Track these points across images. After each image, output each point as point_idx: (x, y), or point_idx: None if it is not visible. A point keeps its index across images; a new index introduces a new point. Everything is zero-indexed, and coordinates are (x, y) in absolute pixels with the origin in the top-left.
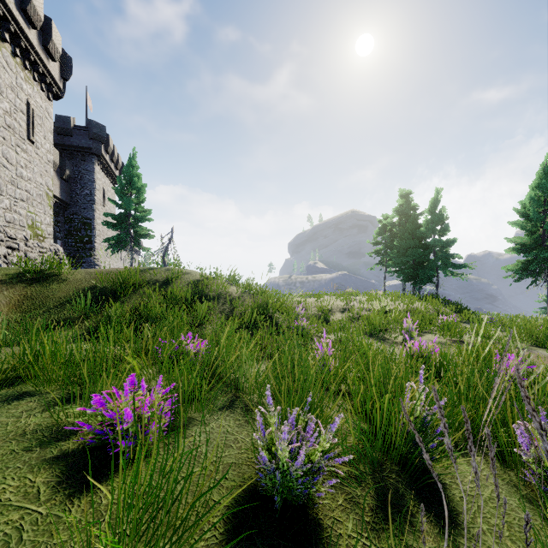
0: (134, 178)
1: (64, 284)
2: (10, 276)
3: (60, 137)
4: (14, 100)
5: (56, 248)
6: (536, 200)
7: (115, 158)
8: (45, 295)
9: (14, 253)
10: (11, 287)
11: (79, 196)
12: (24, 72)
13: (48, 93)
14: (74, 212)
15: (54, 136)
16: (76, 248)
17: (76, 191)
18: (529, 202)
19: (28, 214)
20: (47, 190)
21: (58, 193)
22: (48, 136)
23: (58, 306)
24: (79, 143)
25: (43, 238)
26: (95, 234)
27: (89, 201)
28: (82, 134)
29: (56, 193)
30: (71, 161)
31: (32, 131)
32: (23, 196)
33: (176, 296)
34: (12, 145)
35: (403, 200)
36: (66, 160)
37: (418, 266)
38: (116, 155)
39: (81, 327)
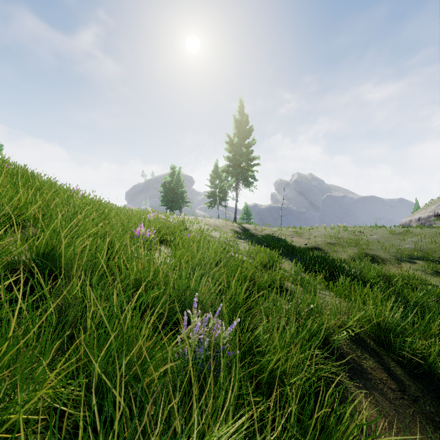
0: None
1: None
2: None
3: None
4: None
5: None
6: (212, 176)
7: None
8: None
9: None
10: None
11: None
12: None
13: None
14: None
15: None
16: None
17: None
18: (211, 177)
19: None
20: None
21: None
22: None
23: None
24: None
25: None
26: None
27: None
28: None
29: None
30: None
31: None
32: None
33: None
34: None
35: (172, 170)
36: None
37: (172, 202)
38: None
39: None
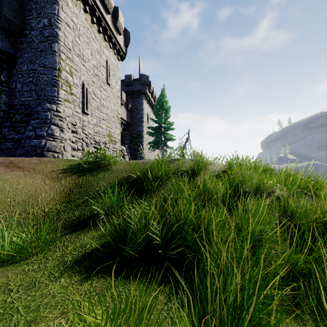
0: (164, 103)
1: (108, 173)
2: (72, 167)
3: (127, 87)
4: (99, 59)
5: (121, 148)
6: None
7: (153, 95)
8: (91, 184)
9: (98, 151)
10: (69, 176)
11: (135, 119)
12: (104, 43)
13: (118, 56)
14: (133, 129)
15: (124, 87)
16: (134, 149)
17: (134, 116)
18: None
19: (107, 128)
20: (117, 114)
21: (125, 118)
22: (118, 82)
23: (96, 197)
24: (135, 88)
25: (115, 142)
26: (143, 140)
27: (140, 121)
28: (137, 83)
29: (124, 118)
30: (132, 100)
31: (109, 78)
32: (104, 117)
33: (208, 193)
34: (98, 86)
35: None
36: (129, 99)
37: None
38: (154, 93)
39: (105, 229)
